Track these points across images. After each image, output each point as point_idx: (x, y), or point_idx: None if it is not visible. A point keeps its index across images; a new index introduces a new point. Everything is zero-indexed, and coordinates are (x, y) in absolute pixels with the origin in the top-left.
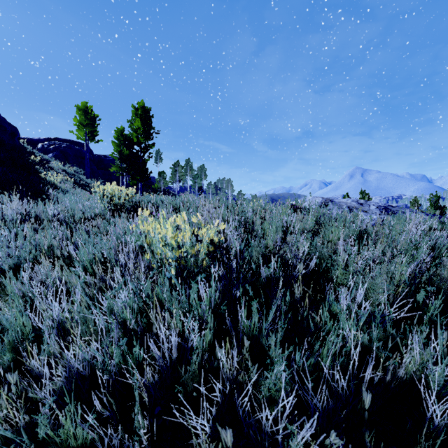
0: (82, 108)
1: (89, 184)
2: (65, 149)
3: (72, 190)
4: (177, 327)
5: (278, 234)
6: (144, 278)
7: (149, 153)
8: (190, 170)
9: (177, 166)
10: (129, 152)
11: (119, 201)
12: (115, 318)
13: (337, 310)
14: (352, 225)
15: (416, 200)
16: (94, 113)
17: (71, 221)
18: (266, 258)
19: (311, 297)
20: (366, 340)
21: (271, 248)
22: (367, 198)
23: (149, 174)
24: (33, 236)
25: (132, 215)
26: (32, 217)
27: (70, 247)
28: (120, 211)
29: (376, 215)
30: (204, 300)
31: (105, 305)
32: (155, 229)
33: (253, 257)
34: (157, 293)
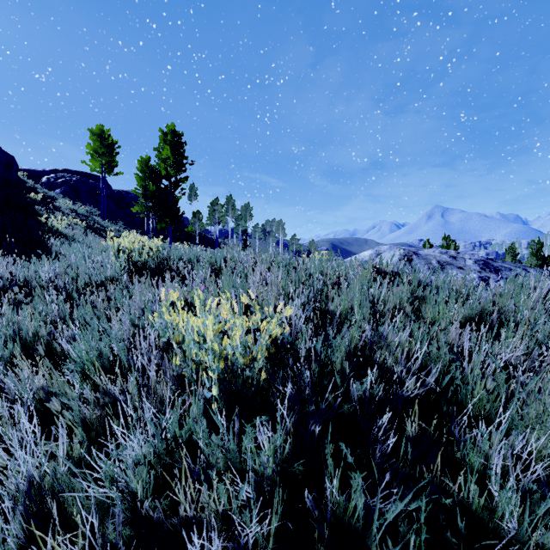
0: (98, 133)
1: (106, 228)
2: (76, 183)
3: (81, 238)
4: (222, 500)
5: (363, 315)
6: (170, 395)
7: (181, 189)
8: (232, 209)
9: (216, 205)
10: (156, 187)
11: (139, 259)
12: (119, 489)
13: (475, 458)
14: (468, 302)
15: (513, 248)
16: (112, 138)
17: (72, 288)
18: (354, 362)
19: (423, 421)
20: (549, 539)
21: (357, 340)
22: (453, 246)
23: (181, 216)
24: (13, 318)
25: (157, 278)
26: (19, 283)
27: (66, 332)
28: (140, 272)
29: (475, 274)
30: (266, 449)
31: (102, 465)
32: (186, 323)
33: (334, 359)
34: (189, 425)
